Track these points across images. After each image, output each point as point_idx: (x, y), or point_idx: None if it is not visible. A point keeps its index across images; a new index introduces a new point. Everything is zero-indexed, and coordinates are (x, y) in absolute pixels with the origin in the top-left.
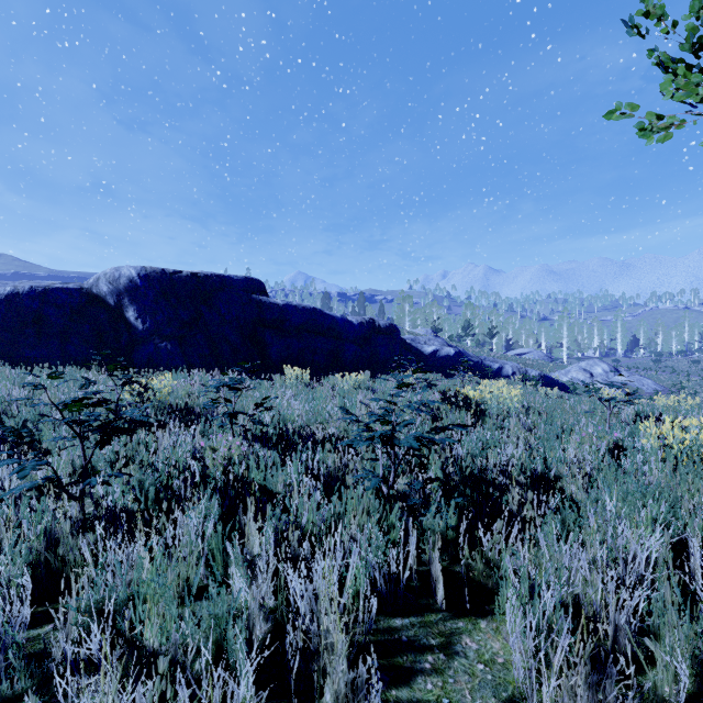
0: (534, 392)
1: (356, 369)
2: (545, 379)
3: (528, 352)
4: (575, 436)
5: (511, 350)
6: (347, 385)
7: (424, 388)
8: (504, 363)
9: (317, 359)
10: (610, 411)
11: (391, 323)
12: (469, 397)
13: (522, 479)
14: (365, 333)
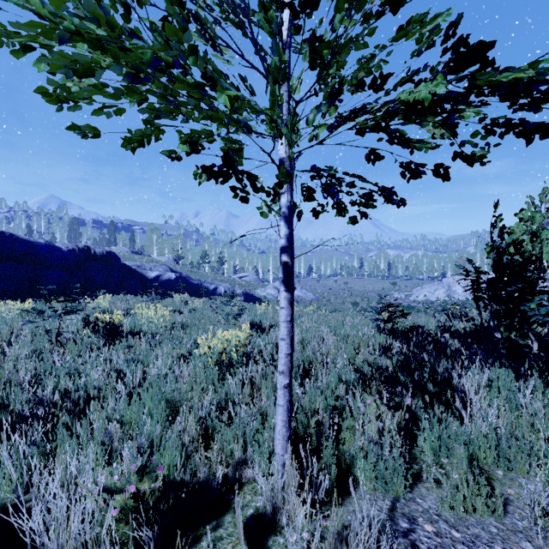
0: (225, 307)
1: (58, 295)
2: (246, 295)
3: (247, 275)
4: (158, 352)
5: (236, 274)
6: (14, 313)
7: (57, 317)
8: (220, 284)
9: (4, 286)
10: (227, 323)
11: (110, 251)
12: (107, 321)
13: (67, 405)
14: (77, 259)
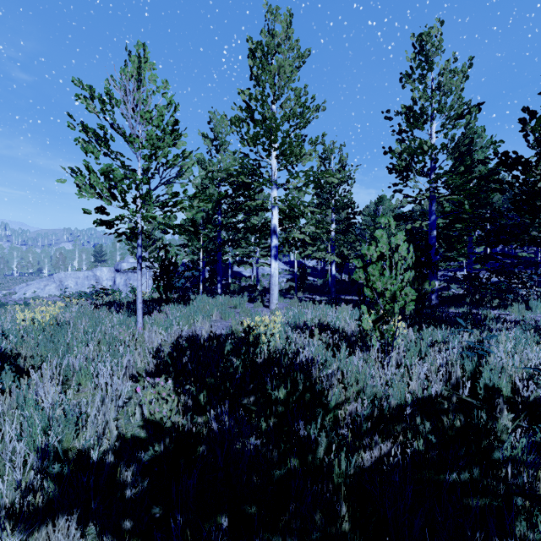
0: None
1: None
2: None
3: None
4: None
5: None
6: None
7: None
8: None
9: None
10: None
11: None
12: None
13: None
14: None
